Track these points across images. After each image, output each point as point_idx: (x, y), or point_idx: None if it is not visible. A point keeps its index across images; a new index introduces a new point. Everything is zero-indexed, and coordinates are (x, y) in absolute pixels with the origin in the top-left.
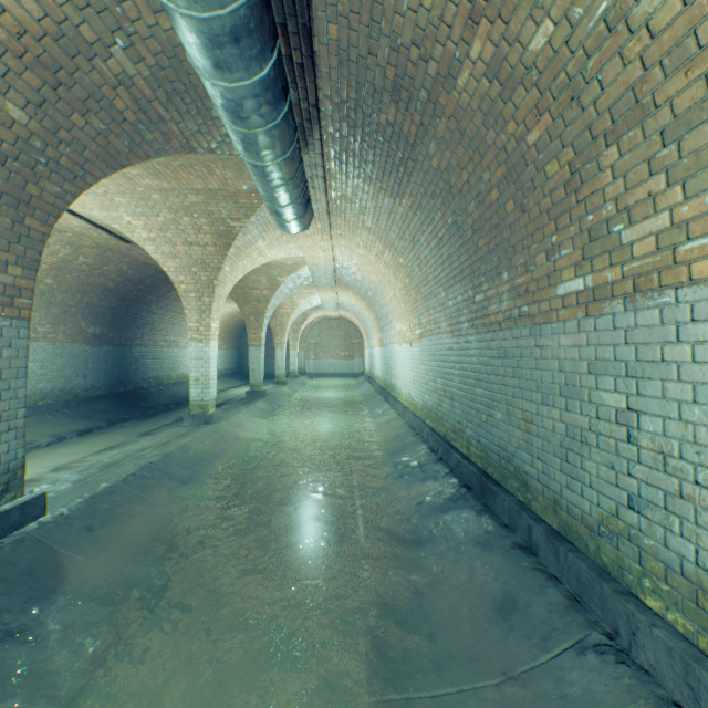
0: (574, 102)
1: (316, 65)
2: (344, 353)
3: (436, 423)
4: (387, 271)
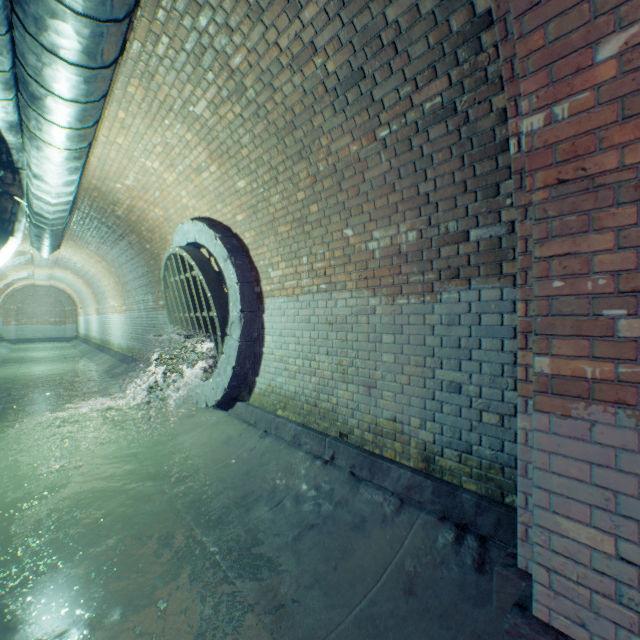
0: (157, 262)
1: (74, 211)
2: (55, 319)
3: (133, 353)
4: (105, 271)
